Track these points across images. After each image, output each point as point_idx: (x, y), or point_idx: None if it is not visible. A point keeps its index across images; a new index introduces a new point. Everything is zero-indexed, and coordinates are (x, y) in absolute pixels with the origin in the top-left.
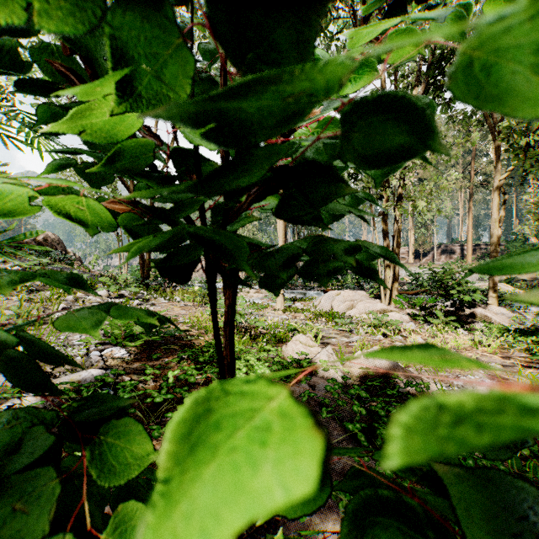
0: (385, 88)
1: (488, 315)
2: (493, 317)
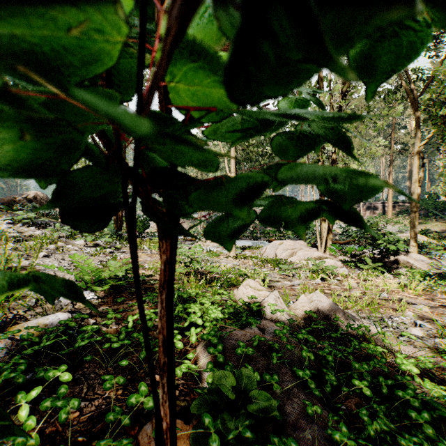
0: None
1: (409, 261)
2: (414, 263)
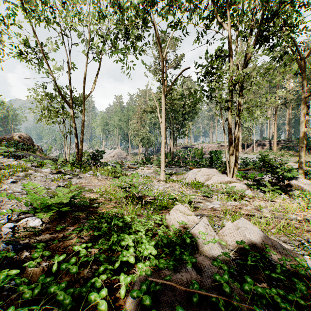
0: (230, 38)
1: (300, 185)
2: (304, 187)
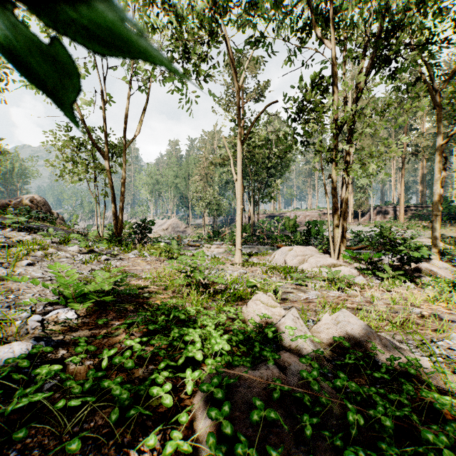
0: (334, 60)
1: (433, 269)
2: (438, 272)
